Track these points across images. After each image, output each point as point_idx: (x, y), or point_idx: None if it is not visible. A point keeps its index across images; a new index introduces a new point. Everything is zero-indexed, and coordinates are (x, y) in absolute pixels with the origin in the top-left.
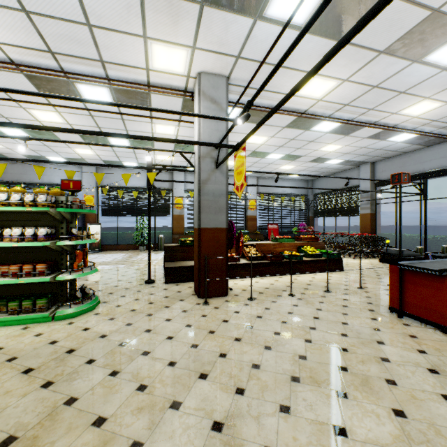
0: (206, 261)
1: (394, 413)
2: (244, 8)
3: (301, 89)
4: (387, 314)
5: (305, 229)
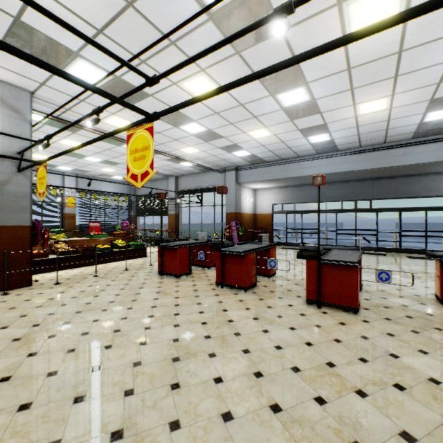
0: (6, 256)
1: (128, 309)
2: (46, 61)
3: (106, 119)
4: (156, 275)
5: (128, 226)
